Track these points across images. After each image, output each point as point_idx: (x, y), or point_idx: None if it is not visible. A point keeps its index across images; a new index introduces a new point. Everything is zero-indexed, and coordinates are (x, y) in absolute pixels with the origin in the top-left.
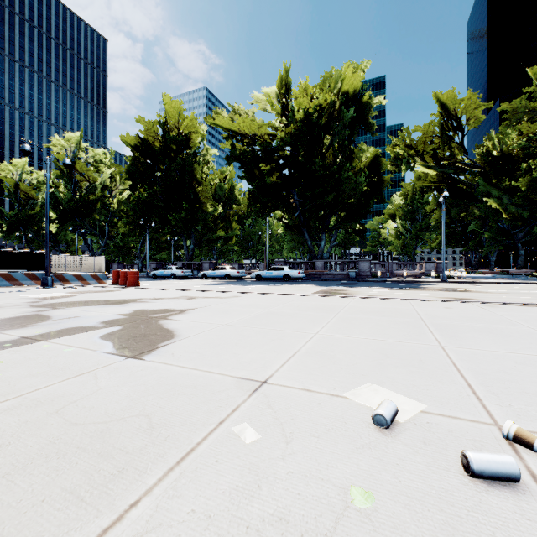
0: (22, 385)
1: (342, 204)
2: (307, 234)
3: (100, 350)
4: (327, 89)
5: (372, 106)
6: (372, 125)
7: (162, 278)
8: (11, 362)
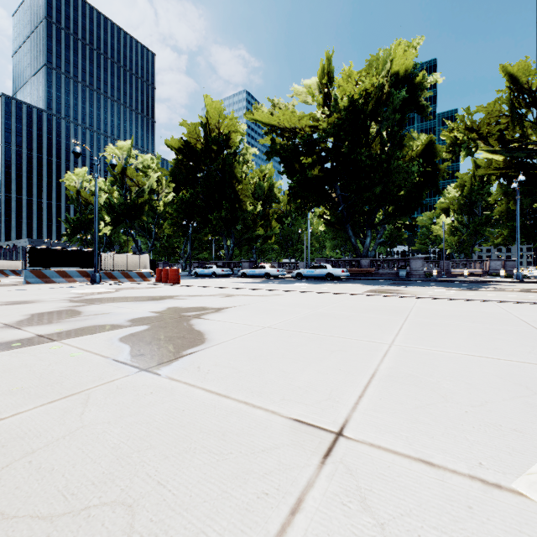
0: None
1: (391, 197)
2: (351, 230)
3: (111, 356)
4: (374, 72)
5: (425, 86)
6: (425, 108)
7: (203, 277)
8: (1, 370)
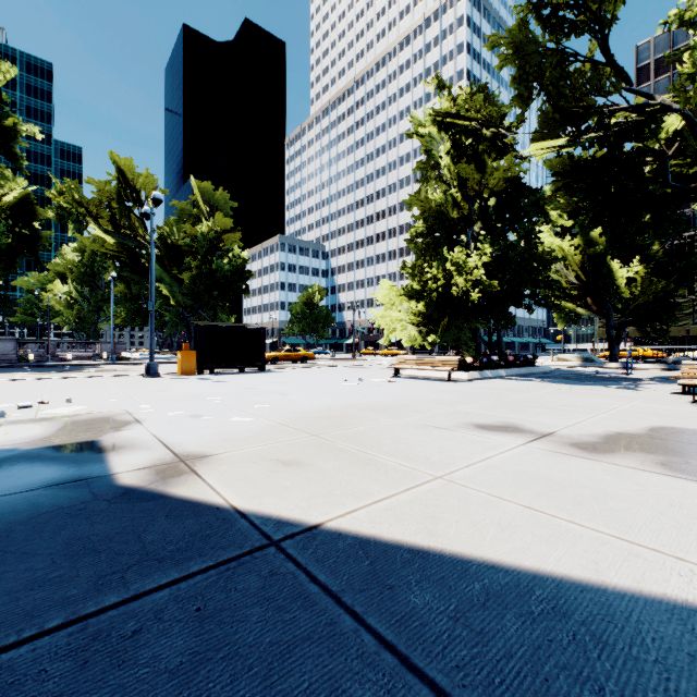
0: None
1: None
2: None
3: None
4: None
5: (20, 132)
6: (20, 158)
7: None
8: None
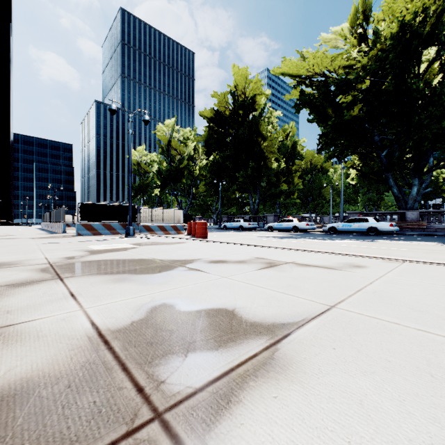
0: None
1: None
2: (392, 179)
3: None
4: None
5: None
6: None
7: (231, 230)
8: None
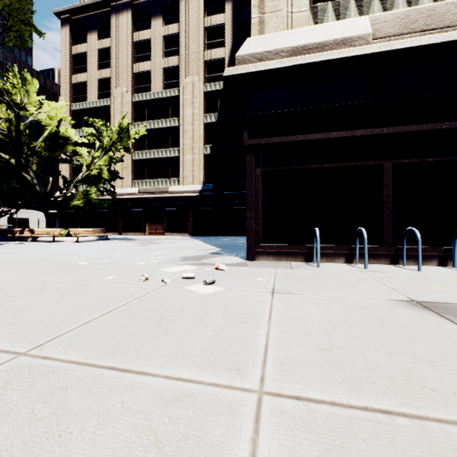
0: (398, 284)
1: None
2: None
3: None
4: None
5: None
6: None
7: None
8: None
